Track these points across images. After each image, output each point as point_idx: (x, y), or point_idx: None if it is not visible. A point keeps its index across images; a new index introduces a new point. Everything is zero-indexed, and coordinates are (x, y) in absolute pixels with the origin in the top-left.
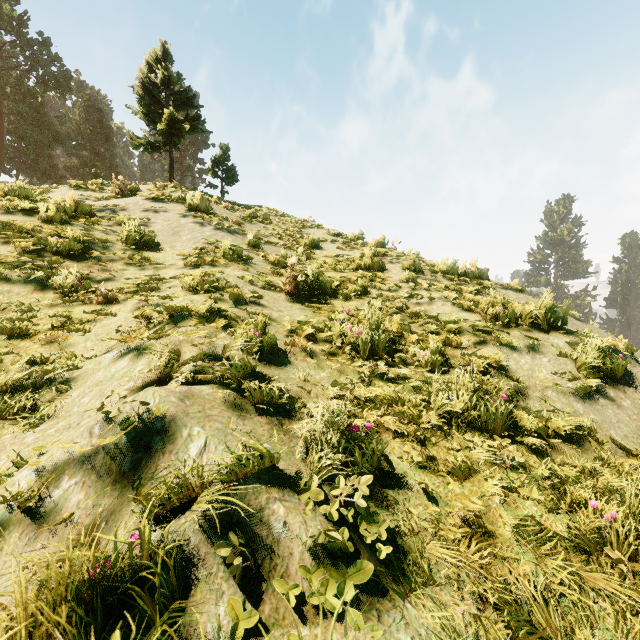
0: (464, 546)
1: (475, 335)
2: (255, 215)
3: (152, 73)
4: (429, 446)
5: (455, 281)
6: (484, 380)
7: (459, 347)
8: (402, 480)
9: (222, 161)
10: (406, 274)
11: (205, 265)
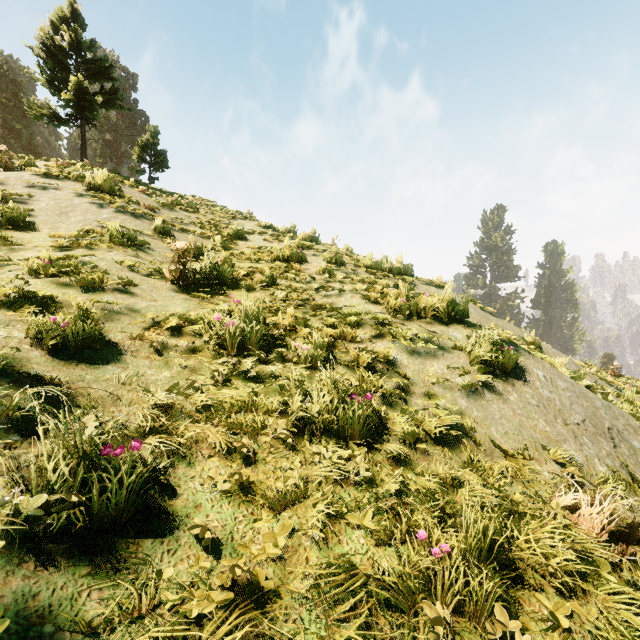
0: (214, 627)
1: (375, 328)
2: (178, 202)
3: (58, 35)
4: (262, 462)
5: (378, 276)
6: (369, 376)
7: (353, 341)
8: (184, 519)
9: (150, 144)
10: (323, 266)
11: (81, 248)
